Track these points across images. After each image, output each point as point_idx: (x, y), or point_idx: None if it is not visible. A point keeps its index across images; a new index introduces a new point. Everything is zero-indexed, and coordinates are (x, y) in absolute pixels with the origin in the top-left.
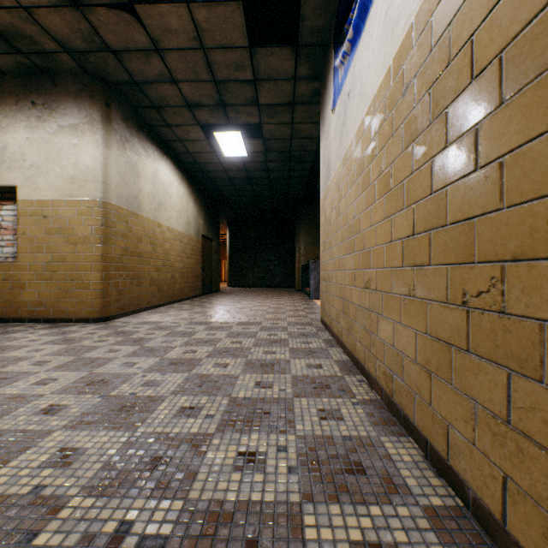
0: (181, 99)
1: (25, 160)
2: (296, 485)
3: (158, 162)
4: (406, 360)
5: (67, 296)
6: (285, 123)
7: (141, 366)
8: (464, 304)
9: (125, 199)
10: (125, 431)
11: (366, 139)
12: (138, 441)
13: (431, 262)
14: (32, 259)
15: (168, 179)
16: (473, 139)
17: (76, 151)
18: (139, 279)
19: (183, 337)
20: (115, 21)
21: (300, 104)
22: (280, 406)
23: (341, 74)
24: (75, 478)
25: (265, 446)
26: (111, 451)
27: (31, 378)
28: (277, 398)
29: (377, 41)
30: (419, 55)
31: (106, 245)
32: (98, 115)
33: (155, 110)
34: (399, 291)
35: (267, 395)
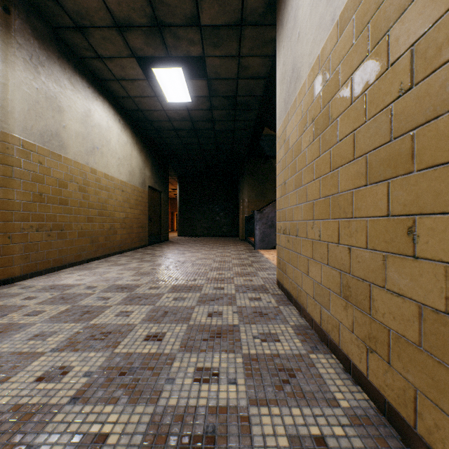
0: (107, 15)
1: None
2: None
3: (92, 101)
4: None
5: None
6: (231, 56)
7: None
8: None
9: (38, 134)
10: None
11: None
12: None
13: None
14: None
15: (105, 123)
16: None
17: None
18: (63, 230)
19: (77, 323)
20: None
21: (248, 26)
22: None
23: None
24: None
25: None
26: None
27: None
28: None
29: None
30: None
31: (3, 187)
32: None
33: (79, 33)
34: None
35: None
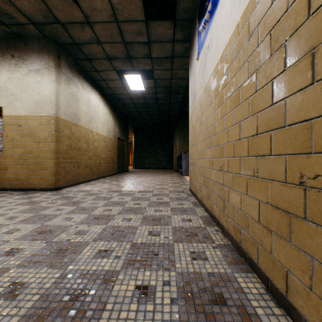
0: (104, 54)
1: (7, 91)
2: (177, 314)
3: (90, 93)
4: (251, 220)
5: (33, 175)
6: (167, 69)
7: (76, 220)
8: (301, 184)
9: (69, 115)
10: (59, 268)
11: (220, 73)
12: (67, 277)
13: (272, 153)
14: (12, 151)
15: (96, 103)
16: (310, 60)
17: (39, 85)
18: (79, 164)
19: (104, 200)
20: (61, 4)
21: (176, 57)
22: (165, 249)
23: (203, 35)
24: (18, 308)
25: (154, 281)
26: (47, 285)
27: (3, 229)
28: (163, 243)
29: (228, 8)
30: (262, 9)
31: (57, 143)
32: (52, 63)
33: (88, 61)
34: (245, 173)
35: (156, 241)
